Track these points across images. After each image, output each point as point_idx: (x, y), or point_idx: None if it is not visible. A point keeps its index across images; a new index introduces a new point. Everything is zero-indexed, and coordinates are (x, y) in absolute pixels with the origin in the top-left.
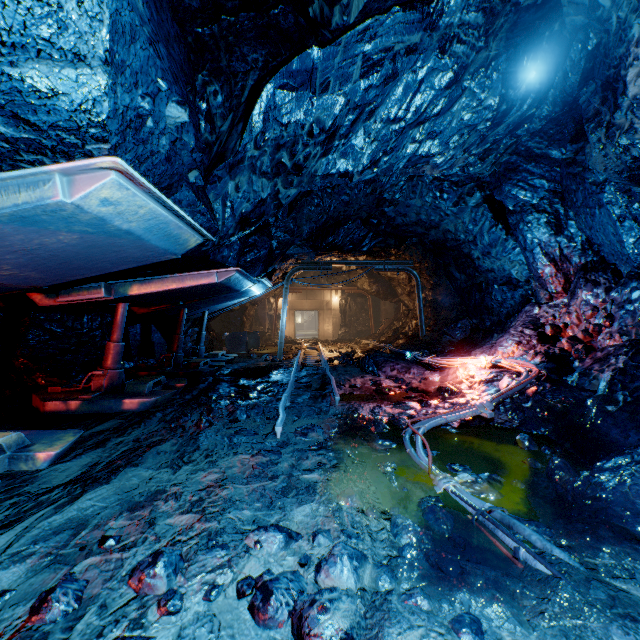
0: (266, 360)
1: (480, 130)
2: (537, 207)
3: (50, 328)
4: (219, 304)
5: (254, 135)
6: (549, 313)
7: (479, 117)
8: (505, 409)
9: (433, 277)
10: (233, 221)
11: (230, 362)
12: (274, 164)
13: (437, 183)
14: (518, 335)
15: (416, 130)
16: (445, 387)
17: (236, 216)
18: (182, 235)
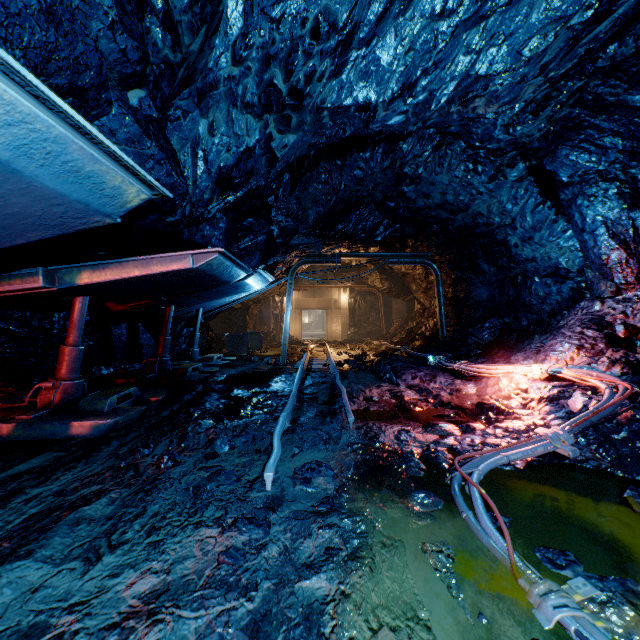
0: (268, 364)
1: (573, 27)
2: (605, 174)
3: (8, 328)
4: (214, 301)
5: (231, 41)
6: (617, 309)
7: (576, 2)
8: (587, 441)
9: (455, 271)
10: (208, 180)
11: (228, 366)
12: (262, 89)
13: (470, 152)
14: (577, 337)
15: (473, 32)
16: (488, 404)
17: (212, 172)
18: (105, 177)
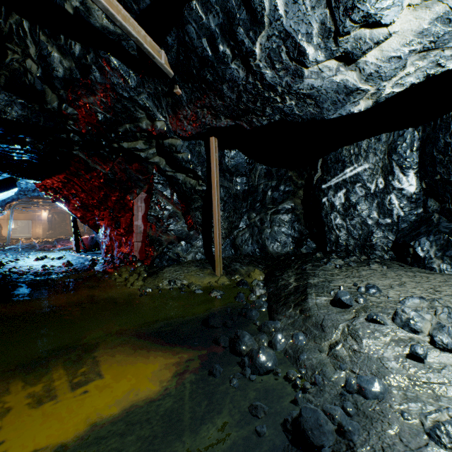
0: (0, 245)
1: None
2: None
3: None
4: None
5: None
6: None
7: None
8: None
9: None
10: (5, 203)
11: None
12: (19, 193)
13: None
14: None
15: None
16: None
17: (6, 202)
18: None
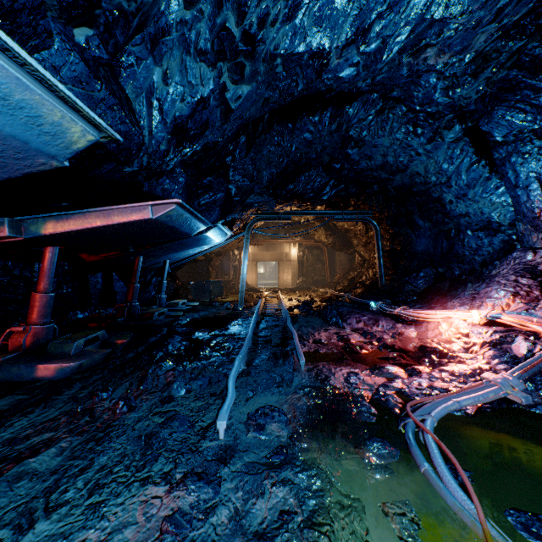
0: (227, 308)
1: None
2: (539, 133)
3: None
4: (179, 253)
5: None
6: None
7: None
8: (536, 387)
9: (393, 226)
10: (164, 130)
11: (191, 310)
12: (215, 34)
13: (411, 115)
14: (512, 285)
15: None
16: (431, 347)
17: (168, 123)
18: (41, 110)
